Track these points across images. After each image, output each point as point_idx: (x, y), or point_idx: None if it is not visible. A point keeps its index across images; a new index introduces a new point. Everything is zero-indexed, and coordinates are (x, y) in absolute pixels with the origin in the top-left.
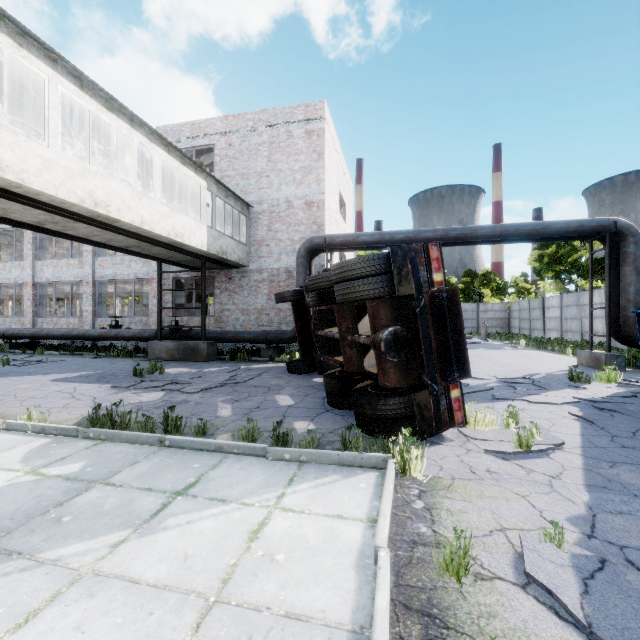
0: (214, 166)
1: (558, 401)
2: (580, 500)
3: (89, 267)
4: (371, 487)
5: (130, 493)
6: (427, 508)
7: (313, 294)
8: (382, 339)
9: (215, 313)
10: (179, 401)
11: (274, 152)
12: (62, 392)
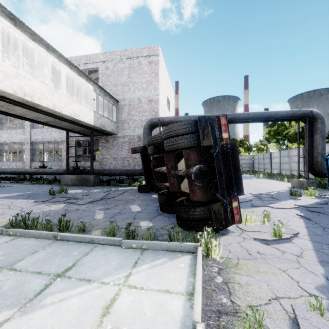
0: (98, 79)
1: (287, 207)
2: (319, 273)
3: (28, 134)
4: (187, 267)
5: (25, 276)
6: (225, 282)
7: (151, 147)
8: (192, 172)
9: (99, 160)
10: (73, 209)
11: (131, 72)
12: (3, 205)
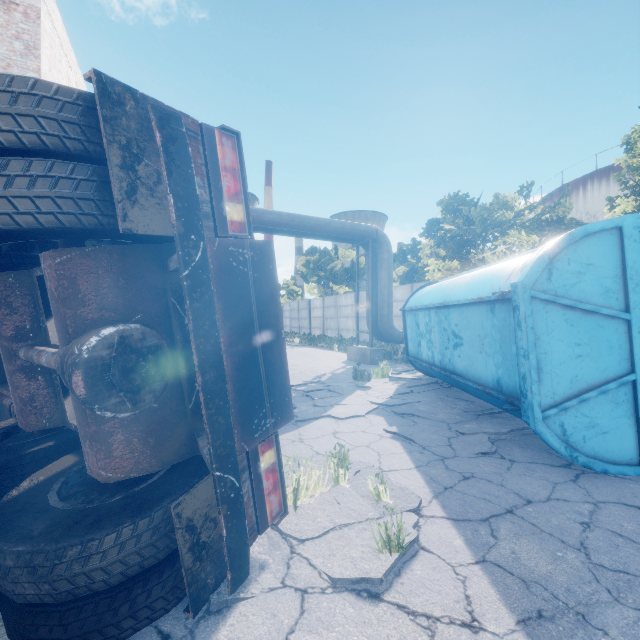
0: None
1: (362, 411)
2: None
3: None
4: None
5: None
6: None
7: None
8: (78, 361)
9: None
10: None
11: None
12: None
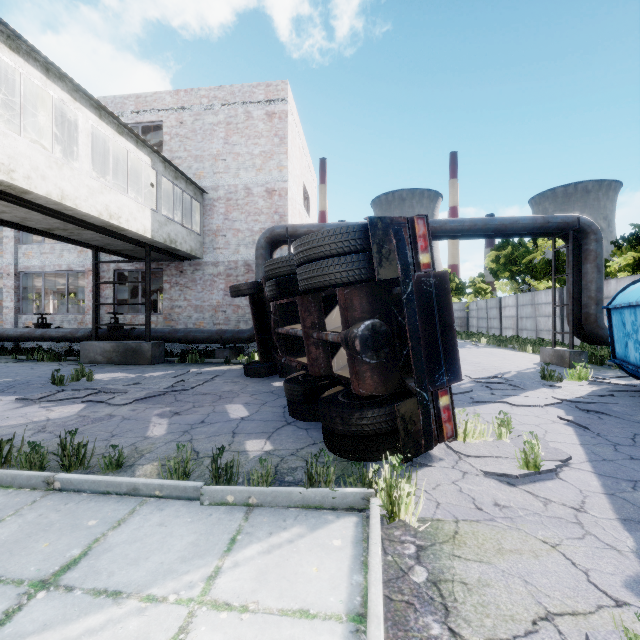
0: (163, 146)
1: (540, 403)
2: (625, 547)
3: (10, 256)
4: (349, 545)
5: None
6: (433, 581)
7: (271, 282)
8: (357, 335)
9: (164, 310)
10: (100, 416)
11: (231, 134)
12: None
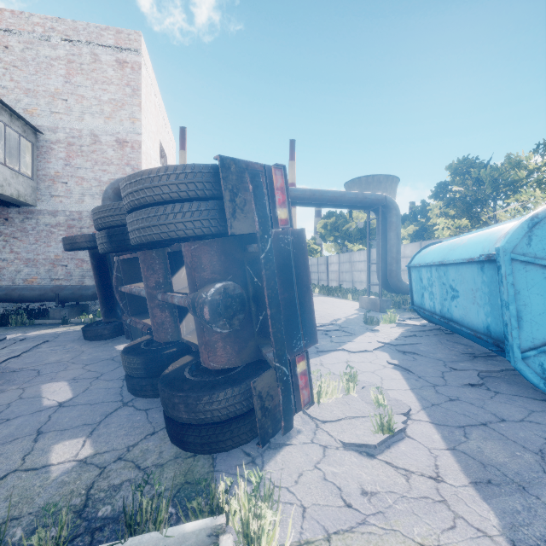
0: None
1: (370, 348)
2: (493, 528)
3: None
4: None
5: None
6: None
7: (101, 233)
8: (206, 301)
9: None
10: None
11: (74, 73)
12: None
